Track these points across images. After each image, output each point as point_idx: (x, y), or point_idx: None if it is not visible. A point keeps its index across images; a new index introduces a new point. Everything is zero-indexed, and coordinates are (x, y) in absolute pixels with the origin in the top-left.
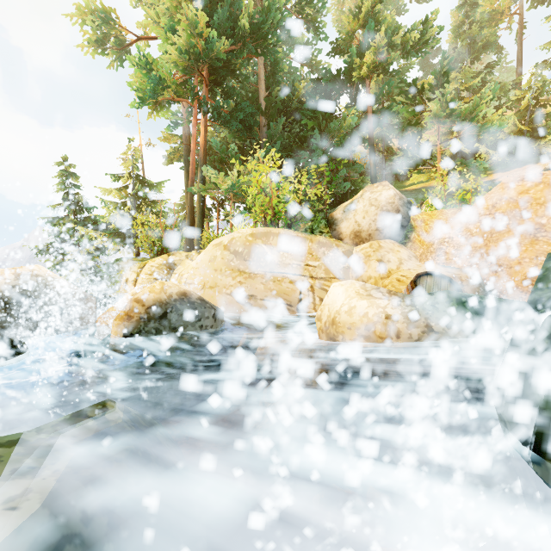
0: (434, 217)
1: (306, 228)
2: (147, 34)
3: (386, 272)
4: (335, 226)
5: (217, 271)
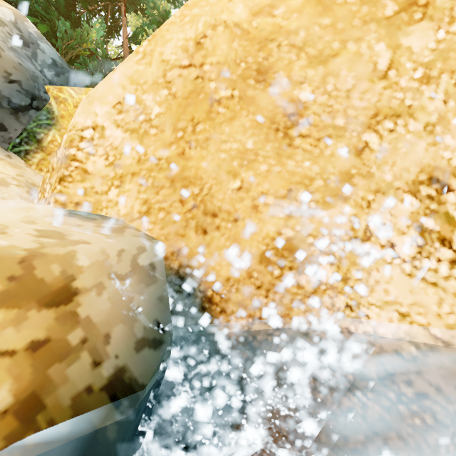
0: None
1: None
2: None
3: None
4: None
5: None
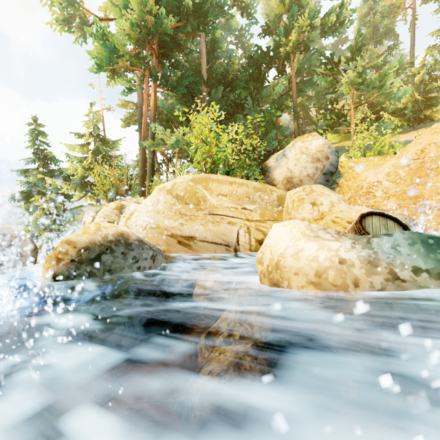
0: (360, 164)
1: (242, 176)
2: (107, 16)
3: (319, 214)
4: (268, 174)
5: (159, 214)
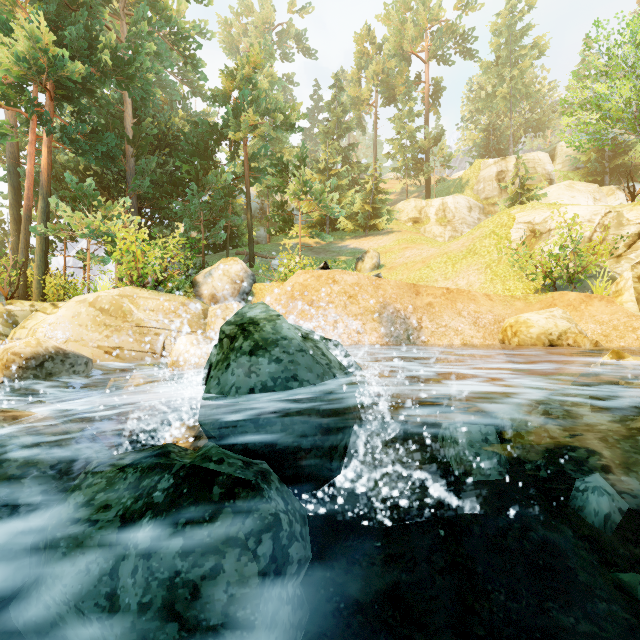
0: (267, 287)
1: (173, 287)
2: None
3: None
4: (198, 288)
5: (82, 326)
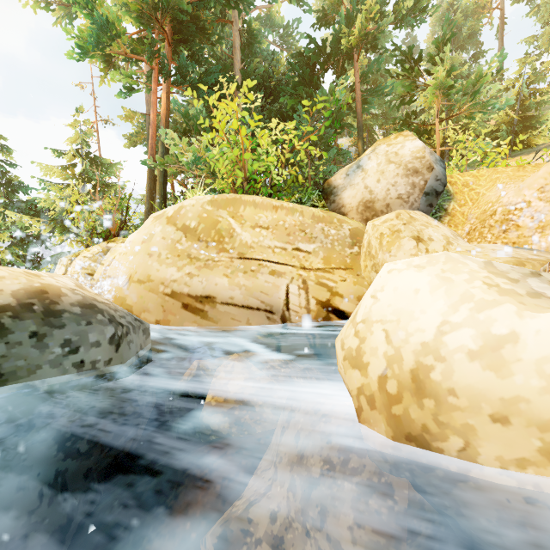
0: (482, 178)
1: (292, 202)
2: None
3: None
4: (334, 197)
5: (152, 257)
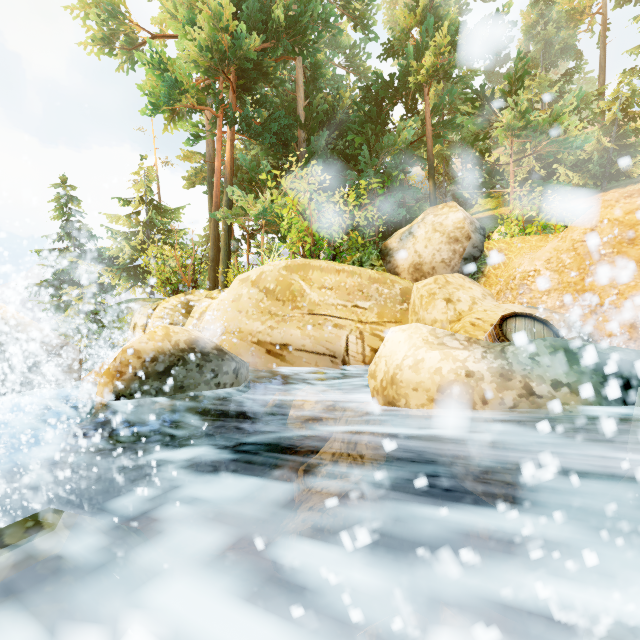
0: (514, 245)
1: (353, 261)
2: (164, 31)
3: (456, 314)
4: (389, 258)
5: (242, 313)
